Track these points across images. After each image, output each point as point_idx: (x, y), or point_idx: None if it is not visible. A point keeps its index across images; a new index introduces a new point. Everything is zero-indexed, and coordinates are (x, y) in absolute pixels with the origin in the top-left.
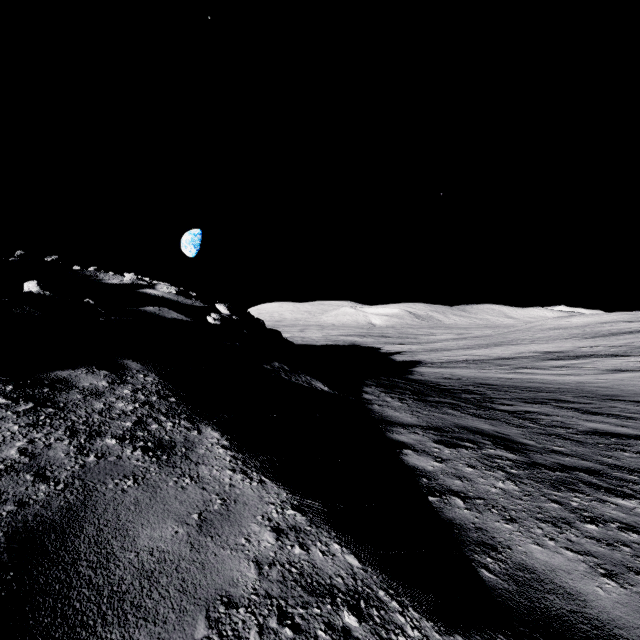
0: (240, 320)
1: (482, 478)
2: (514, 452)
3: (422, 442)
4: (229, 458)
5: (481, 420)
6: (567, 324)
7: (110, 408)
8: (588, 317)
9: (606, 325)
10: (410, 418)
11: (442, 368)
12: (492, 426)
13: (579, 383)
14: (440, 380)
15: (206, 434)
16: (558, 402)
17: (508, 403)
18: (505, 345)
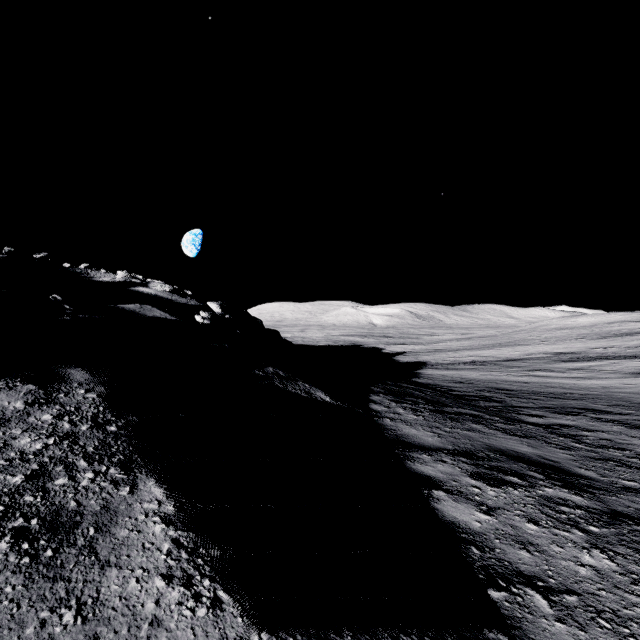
0: (233, 319)
1: (556, 545)
2: (579, 492)
3: (454, 477)
4: (168, 545)
5: (515, 439)
6: (573, 324)
7: (3, 448)
8: (595, 317)
9: (614, 325)
10: (431, 438)
11: (449, 370)
12: (532, 448)
13: (604, 388)
14: (451, 384)
15: (143, 493)
16: (593, 412)
17: (536, 414)
18: (512, 345)
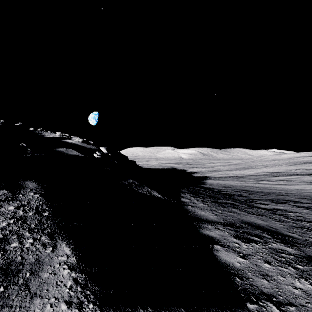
0: (113, 155)
1: (281, 276)
2: (290, 246)
3: (225, 237)
4: (70, 283)
5: (255, 216)
6: (280, 158)
7: None
8: (290, 154)
9: (300, 158)
10: (212, 216)
11: (219, 180)
12: (263, 221)
13: (297, 190)
14: (220, 188)
15: (59, 251)
16: (292, 202)
17: (264, 203)
18: (250, 168)
